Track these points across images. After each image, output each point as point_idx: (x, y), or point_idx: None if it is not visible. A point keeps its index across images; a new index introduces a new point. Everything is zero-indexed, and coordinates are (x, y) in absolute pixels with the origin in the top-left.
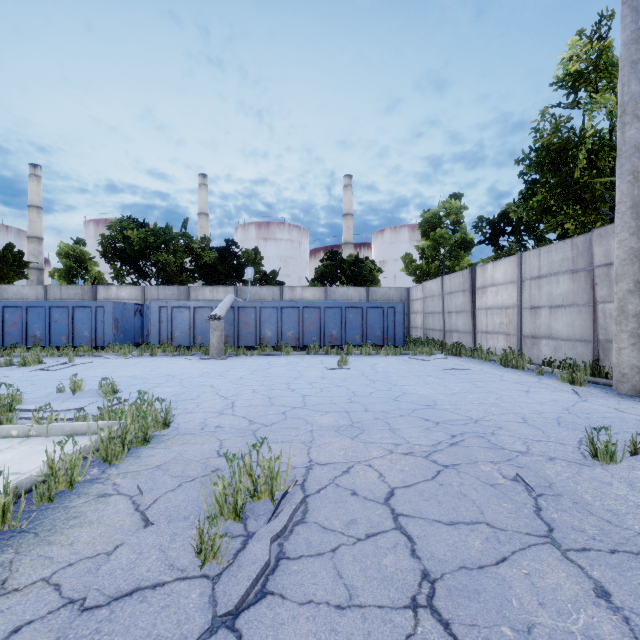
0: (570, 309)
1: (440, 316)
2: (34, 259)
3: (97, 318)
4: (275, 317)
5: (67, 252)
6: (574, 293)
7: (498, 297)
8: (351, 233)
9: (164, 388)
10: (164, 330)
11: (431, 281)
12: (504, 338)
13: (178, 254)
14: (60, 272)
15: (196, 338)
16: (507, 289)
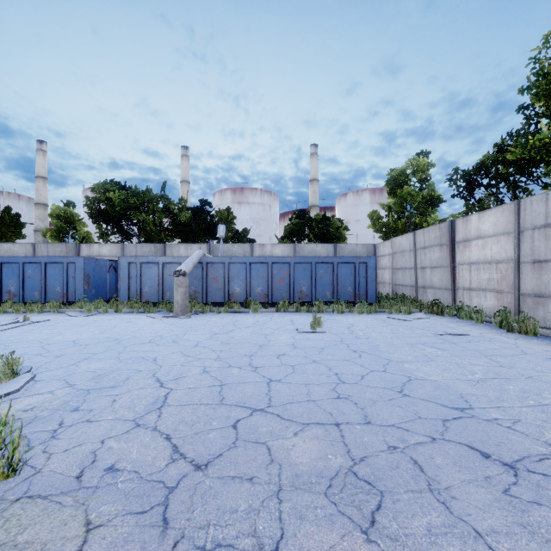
0: None
1: (411, 272)
2: (40, 223)
3: (68, 274)
4: (244, 273)
5: (58, 214)
6: None
7: (486, 250)
8: (317, 197)
9: (93, 363)
10: (133, 286)
11: (401, 236)
12: (494, 296)
13: (157, 214)
14: (51, 232)
15: (165, 294)
16: (498, 241)
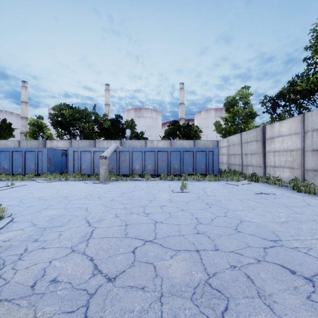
0: None
1: (239, 156)
2: (24, 128)
3: (38, 158)
4: (141, 157)
5: (33, 123)
6: None
7: (284, 144)
8: (183, 113)
9: (49, 211)
10: (76, 165)
11: (233, 136)
12: (289, 170)
13: (90, 123)
14: (29, 133)
15: (94, 169)
16: (291, 138)
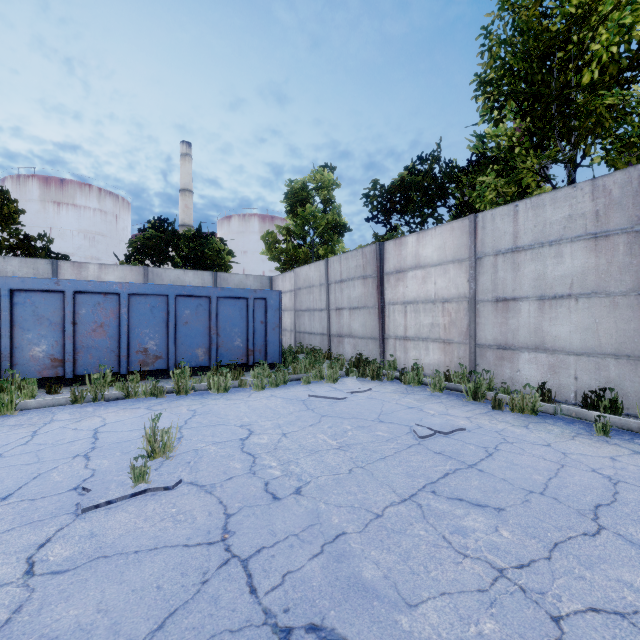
0: (590, 301)
1: (323, 314)
2: None
3: None
4: None
5: None
6: (600, 273)
7: (428, 285)
8: (191, 214)
9: None
10: None
11: (308, 266)
12: (440, 348)
13: None
14: None
15: None
16: (446, 272)
